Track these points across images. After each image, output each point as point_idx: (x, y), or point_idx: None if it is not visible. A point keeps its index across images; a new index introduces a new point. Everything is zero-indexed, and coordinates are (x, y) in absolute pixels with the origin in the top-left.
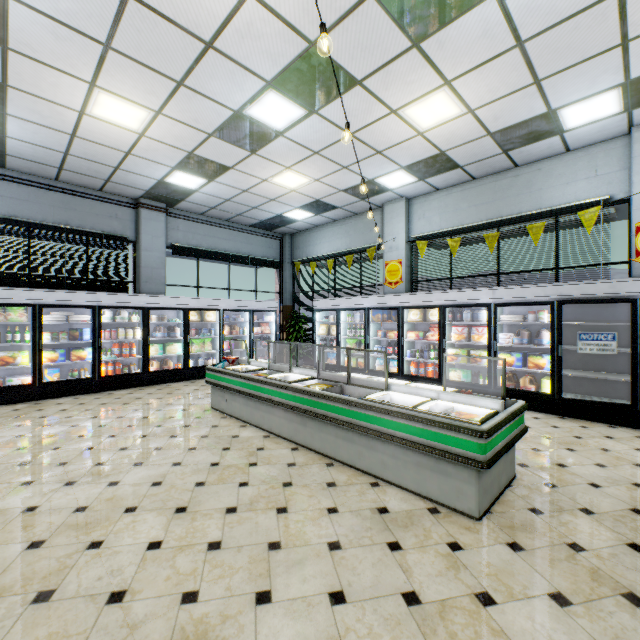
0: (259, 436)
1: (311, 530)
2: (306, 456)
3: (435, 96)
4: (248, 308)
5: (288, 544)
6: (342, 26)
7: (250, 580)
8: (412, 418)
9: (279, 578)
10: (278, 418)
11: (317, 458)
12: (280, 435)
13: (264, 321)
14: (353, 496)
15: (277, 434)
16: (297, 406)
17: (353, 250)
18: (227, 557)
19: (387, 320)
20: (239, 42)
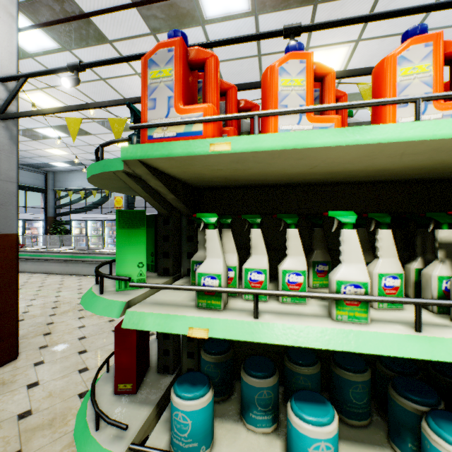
0: (44, 275)
1: (72, 285)
2: (69, 276)
3: (126, 143)
4: (22, 218)
5: (65, 287)
6: (85, 124)
7: (54, 291)
8: (108, 254)
9: (63, 290)
10: (54, 266)
11: (74, 276)
12: (56, 273)
13: (34, 226)
14: (88, 279)
15: (54, 273)
16: (65, 259)
17: (97, 188)
18: (45, 290)
19: (114, 226)
20: (37, 116)
